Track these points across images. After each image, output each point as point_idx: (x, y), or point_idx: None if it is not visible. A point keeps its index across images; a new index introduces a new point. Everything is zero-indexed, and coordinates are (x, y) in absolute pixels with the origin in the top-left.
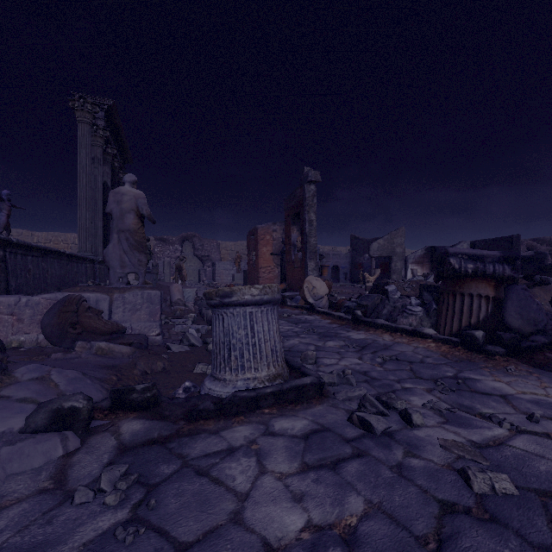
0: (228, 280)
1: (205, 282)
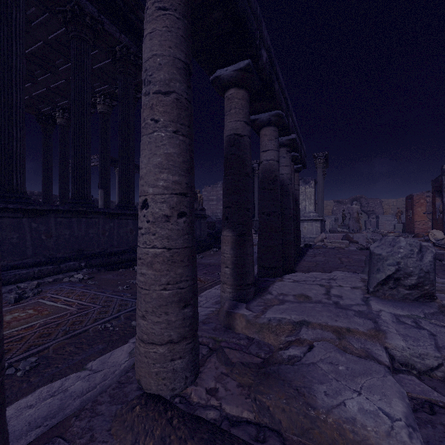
0: (390, 228)
1: (370, 229)
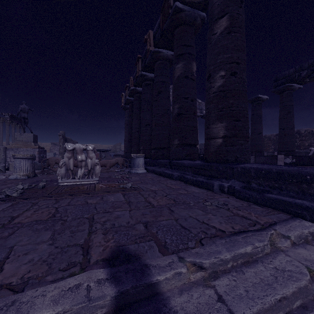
0: None
1: None
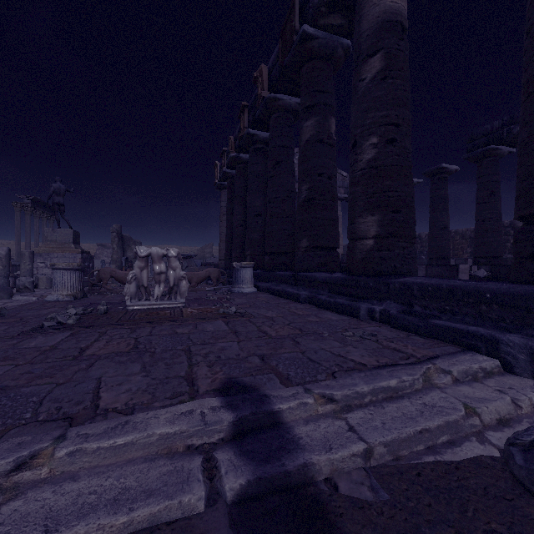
0: None
1: None
